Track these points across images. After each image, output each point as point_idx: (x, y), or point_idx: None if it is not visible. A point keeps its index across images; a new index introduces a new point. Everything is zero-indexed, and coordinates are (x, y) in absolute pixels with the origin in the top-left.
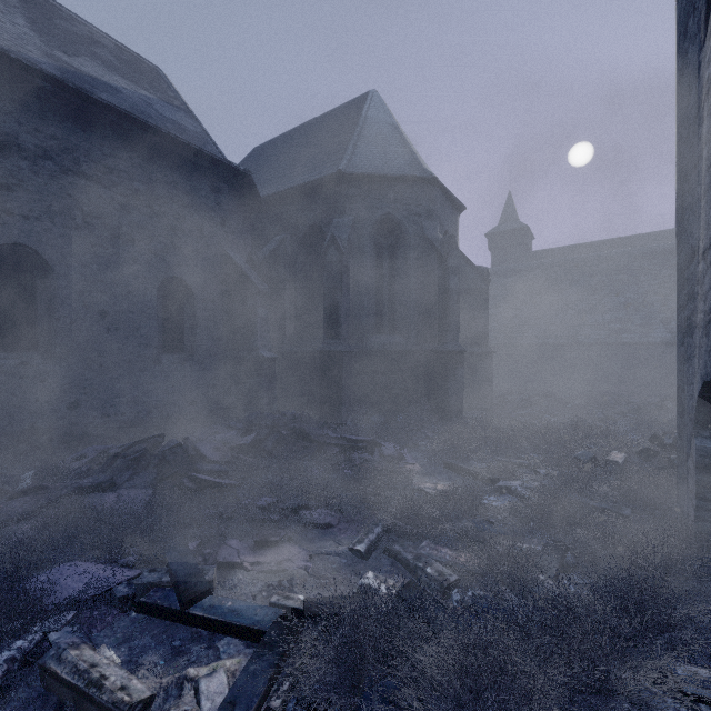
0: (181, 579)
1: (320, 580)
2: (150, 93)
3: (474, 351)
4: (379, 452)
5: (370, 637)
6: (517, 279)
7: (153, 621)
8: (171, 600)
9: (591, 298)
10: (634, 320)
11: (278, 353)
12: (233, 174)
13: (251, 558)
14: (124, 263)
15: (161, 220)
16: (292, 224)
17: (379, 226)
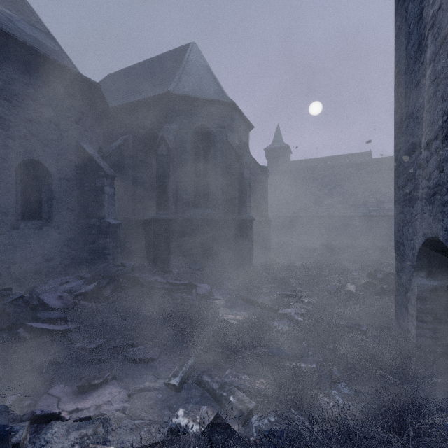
0: None
1: (135, 421)
2: (12, 13)
3: (259, 220)
4: (195, 292)
5: None
6: (283, 176)
7: None
8: None
9: (325, 189)
10: (348, 202)
11: (123, 221)
12: (86, 86)
13: (71, 405)
14: None
15: (19, 113)
16: (134, 128)
17: (197, 133)
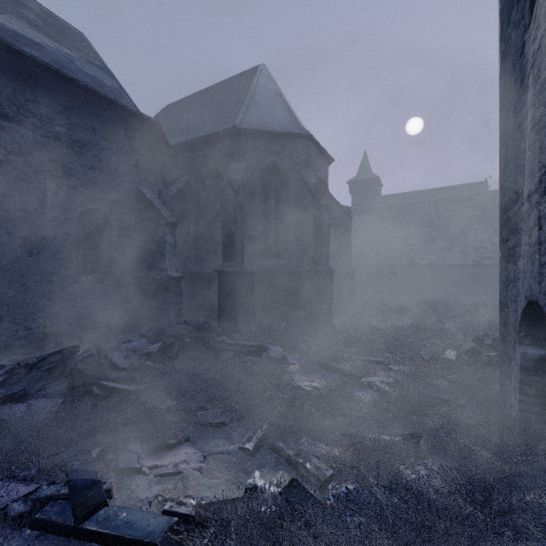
0: (79, 491)
1: (212, 480)
2: (72, 52)
3: (341, 271)
4: (266, 355)
5: (255, 544)
6: (371, 216)
7: (47, 537)
8: (66, 515)
9: (424, 231)
10: (455, 248)
11: (184, 273)
12: (146, 125)
13: (150, 462)
14: (46, 196)
15: (81, 160)
16: (196, 168)
17: (267, 171)
